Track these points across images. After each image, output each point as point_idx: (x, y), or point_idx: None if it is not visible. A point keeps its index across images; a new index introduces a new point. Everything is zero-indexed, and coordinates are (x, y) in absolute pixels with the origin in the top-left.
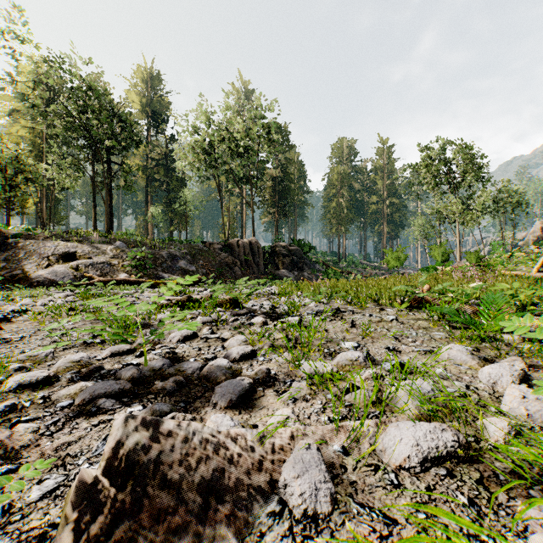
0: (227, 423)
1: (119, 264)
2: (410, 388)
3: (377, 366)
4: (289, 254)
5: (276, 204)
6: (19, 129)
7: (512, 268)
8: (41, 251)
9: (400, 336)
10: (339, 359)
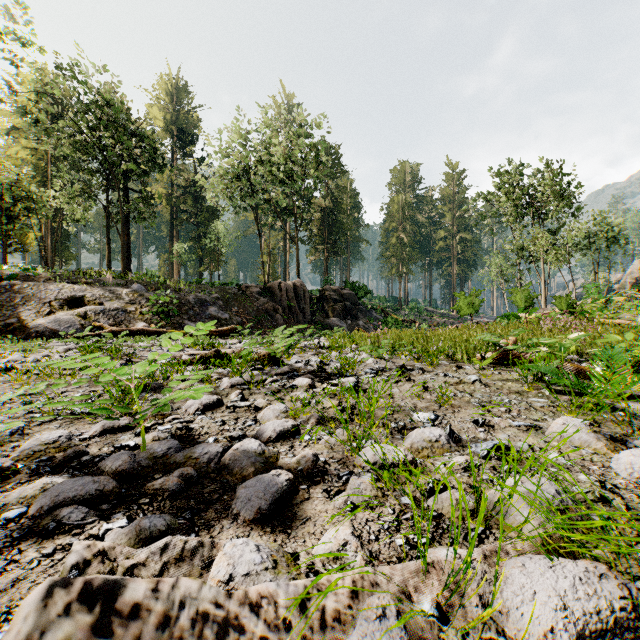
0: (250, 558)
1: (136, 311)
2: (524, 490)
3: (466, 448)
4: (341, 299)
5: (325, 240)
6: (18, 150)
7: (612, 316)
8: (42, 295)
9: (488, 404)
10: (413, 439)
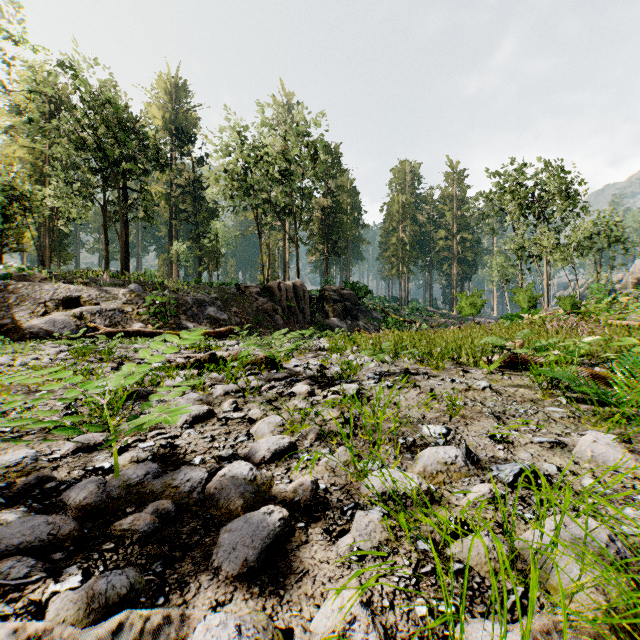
0: None
1: (133, 311)
2: (570, 536)
3: (487, 472)
4: (341, 299)
5: (325, 240)
6: (16, 149)
7: (620, 316)
8: (37, 295)
9: (502, 414)
10: (426, 461)
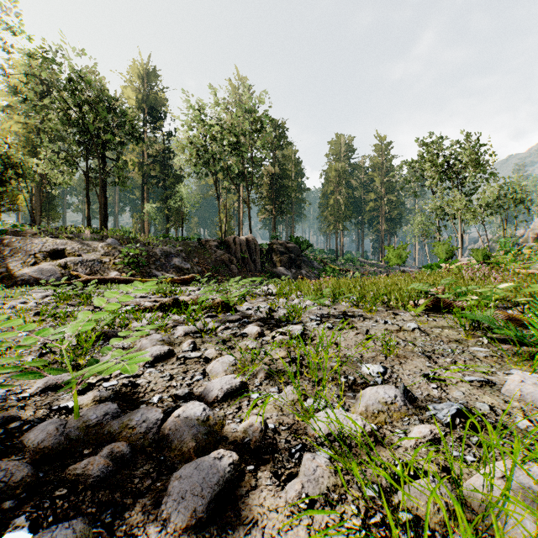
0: None
1: (110, 261)
2: (518, 485)
3: (424, 411)
4: (287, 251)
5: (273, 201)
6: (12, 124)
7: (525, 266)
8: (28, 248)
9: (432, 354)
10: (368, 400)
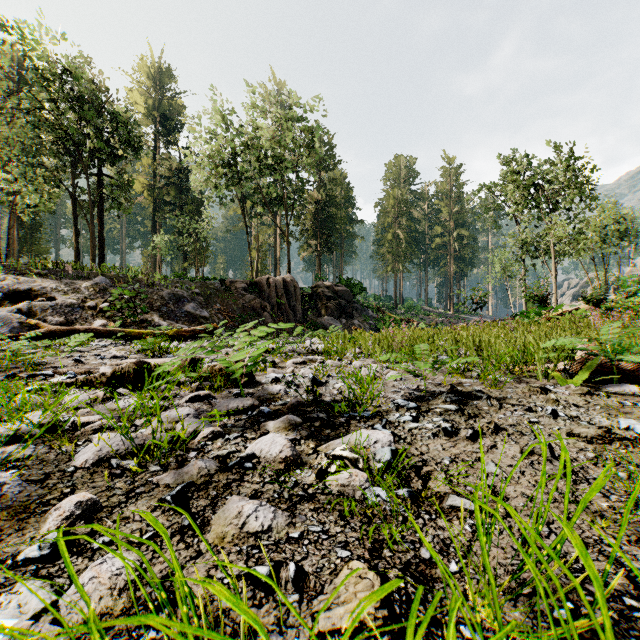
0: None
1: (96, 307)
2: None
3: None
4: (335, 296)
5: (318, 235)
6: None
7: None
8: None
9: None
10: None
